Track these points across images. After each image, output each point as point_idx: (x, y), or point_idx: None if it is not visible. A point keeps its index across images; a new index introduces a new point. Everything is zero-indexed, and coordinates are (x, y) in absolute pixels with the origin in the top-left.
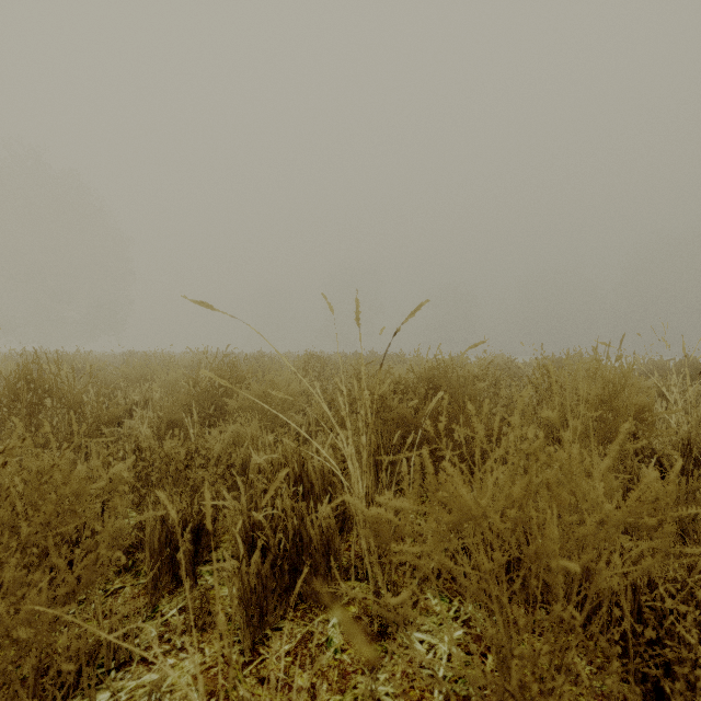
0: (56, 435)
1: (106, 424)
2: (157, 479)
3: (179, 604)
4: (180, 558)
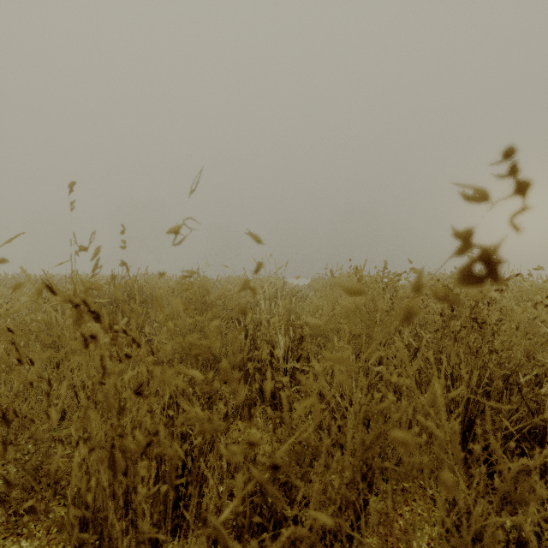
0: None
1: None
2: None
3: None
4: None
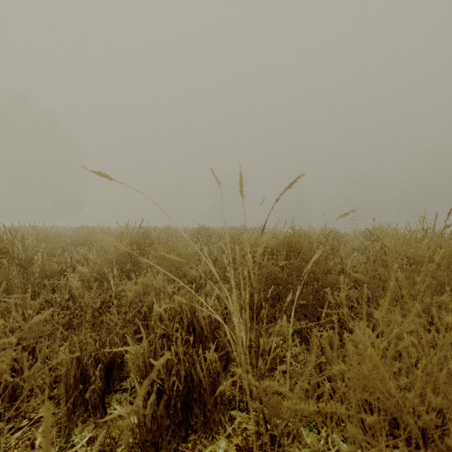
0: (10, 286)
1: (48, 277)
2: (77, 324)
3: (89, 433)
4: (88, 396)
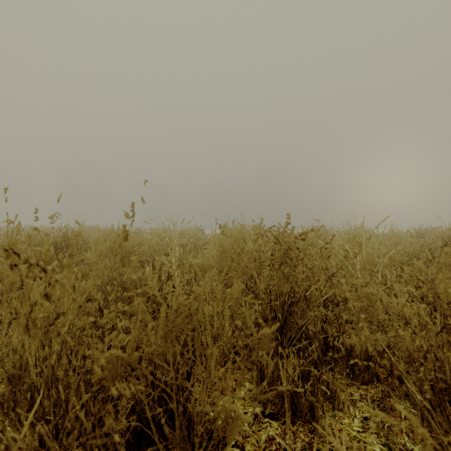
0: None
1: None
2: None
3: None
4: None
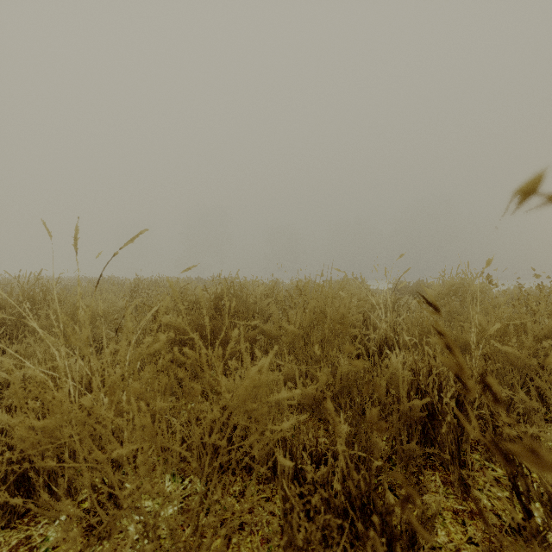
0: None
1: None
2: None
3: None
4: None
